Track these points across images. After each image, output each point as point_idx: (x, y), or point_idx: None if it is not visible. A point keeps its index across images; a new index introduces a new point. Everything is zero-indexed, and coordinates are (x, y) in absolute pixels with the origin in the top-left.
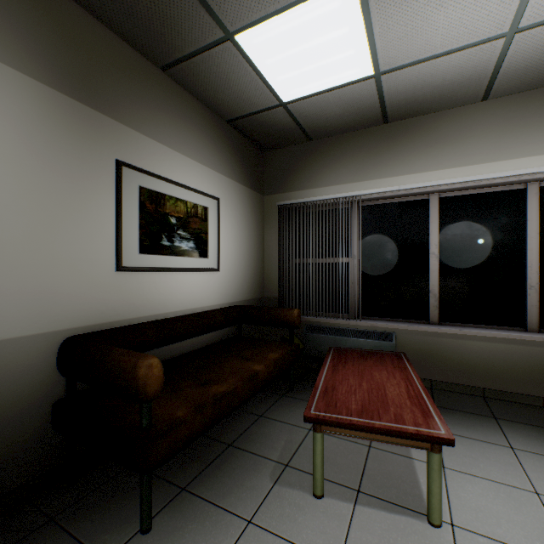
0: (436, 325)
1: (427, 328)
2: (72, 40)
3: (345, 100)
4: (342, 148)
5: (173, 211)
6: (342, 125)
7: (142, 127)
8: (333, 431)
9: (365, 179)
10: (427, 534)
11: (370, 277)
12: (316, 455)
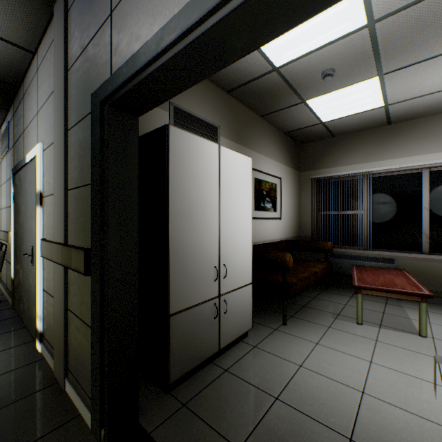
0: (427, 254)
1: (419, 255)
2: (236, 117)
3: (362, 117)
4: (356, 141)
5: (264, 188)
6: (357, 128)
7: (254, 148)
8: (367, 293)
9: (374, 161)
10: (418, 338)
11: (376, 223)
12: (358, 304)
